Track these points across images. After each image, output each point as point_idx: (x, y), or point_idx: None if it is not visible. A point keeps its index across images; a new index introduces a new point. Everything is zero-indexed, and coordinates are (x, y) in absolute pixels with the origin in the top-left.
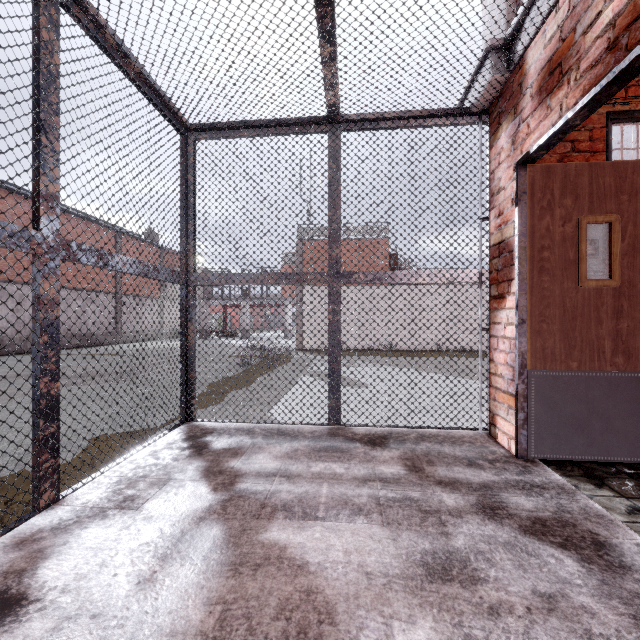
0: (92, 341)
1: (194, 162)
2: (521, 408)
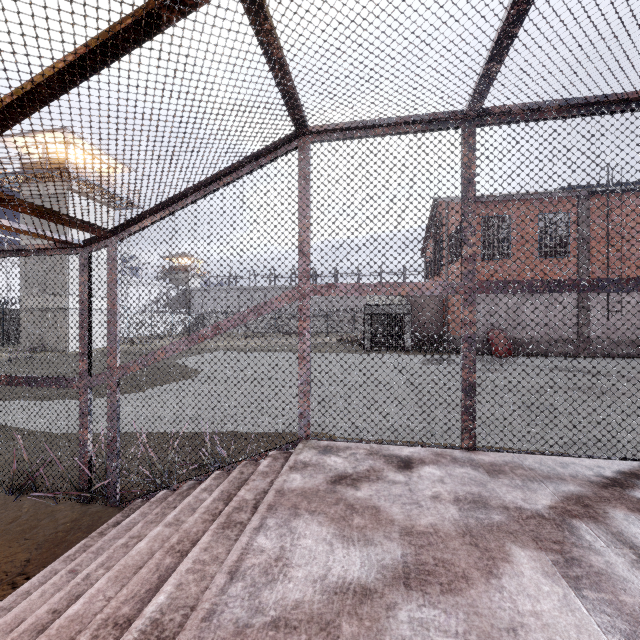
0: None
1: None
2: None
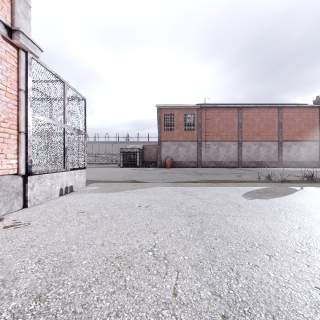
0: (262, 165)
1: (85, 105)
2: None
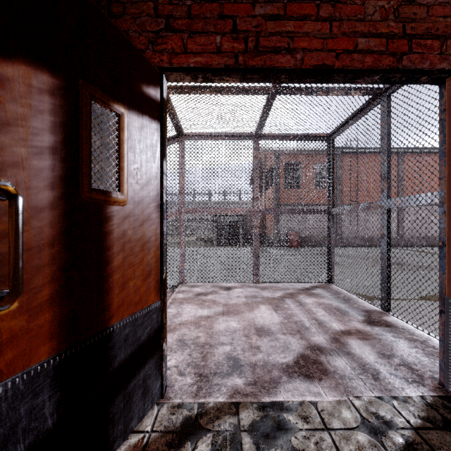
0: (434, 242)
1: (333, 150)
2: (441, 334)
